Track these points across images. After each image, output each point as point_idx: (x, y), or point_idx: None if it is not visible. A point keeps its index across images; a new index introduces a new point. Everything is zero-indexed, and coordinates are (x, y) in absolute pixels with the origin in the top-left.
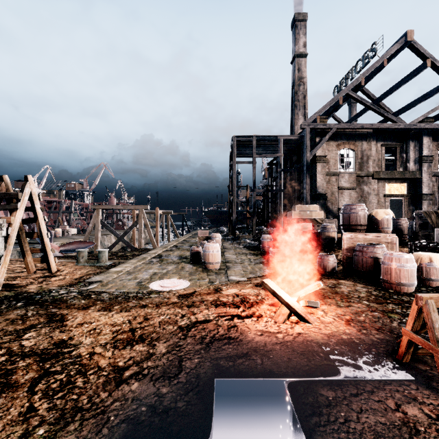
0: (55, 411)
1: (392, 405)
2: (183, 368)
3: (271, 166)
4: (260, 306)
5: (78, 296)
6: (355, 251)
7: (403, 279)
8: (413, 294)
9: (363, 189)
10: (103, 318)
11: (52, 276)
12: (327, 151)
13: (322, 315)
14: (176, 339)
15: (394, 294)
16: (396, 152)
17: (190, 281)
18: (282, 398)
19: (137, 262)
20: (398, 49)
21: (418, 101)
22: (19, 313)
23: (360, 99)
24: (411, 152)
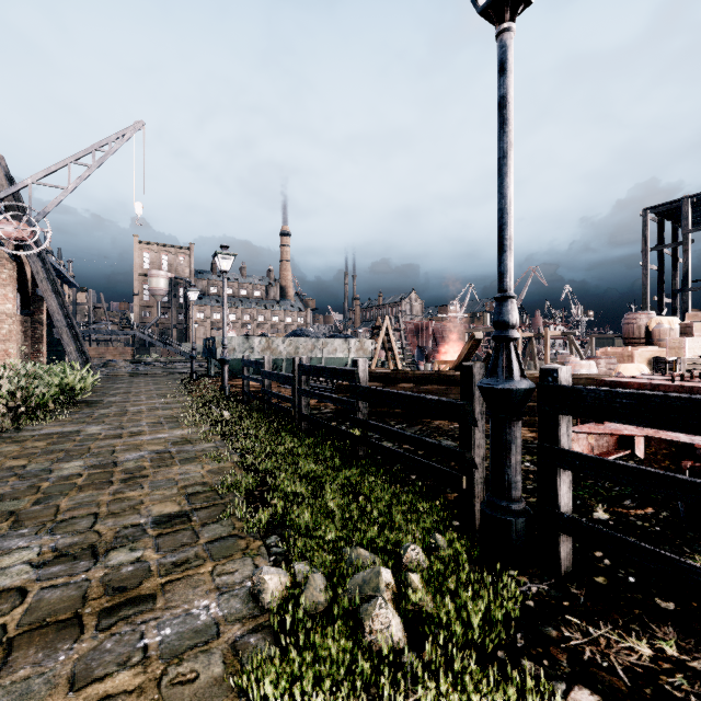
0: None
1: None
2: None
3: None
4: None
5: None
6: None
7: None
8: None
9: None
10: None
11: None
12: None
13: None
14: None
15: None
16: None
17: None
18: None
19: None
20: None
21: None
22: None
23: None
24: None
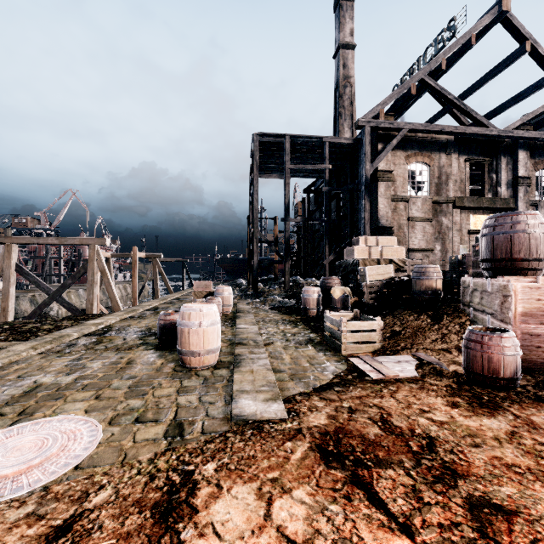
0: None
1: None
2: None
3: (308, 193)
4: None
5: None
6: None
7: None
8: None
9: (442, 222)
10: None
11: None
12: (393, 164)
13: None
14: None
15: None
16: (483, 171)
17: (108, 427)
18: None
19: (26, 350)
20: (488, 24)
21: (506, 105)
22: None
23: (440, 90)
24: (503, 172)
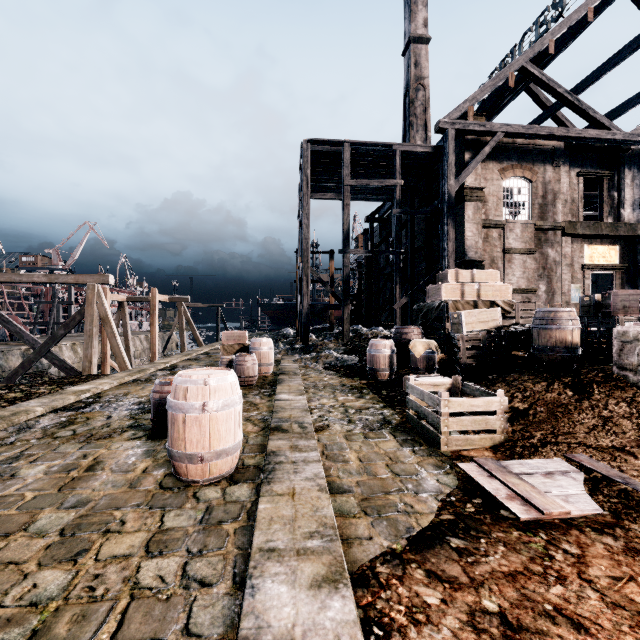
0: None
1: None
2: None
3: (371, 222)
4: None
5: None
6: None
7: None
8: None
9: (547, 255)
10: None
11: None
12: (483, 180)
13: None
14: None
15: None
16: (601, 188)
17: None
18: None
19: None
20: None
21: (629, 105)
22: None
23: (546, 81)
24: (628, 189)
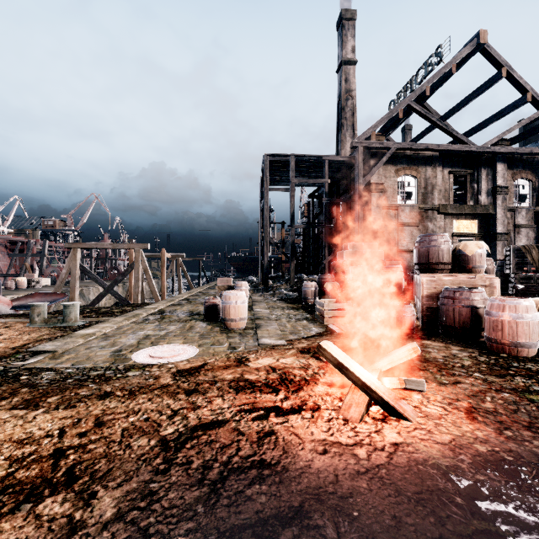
0: None
1: None
2: None
3: (312, 199)
4: (314, 387)
5: None
6: (442, 298)
7: (522, 337)
8: (538, 359)
9: (428, 227)
10: (11, 426)
11: None
12: (384, 177)
13: (422, 402)
14: (147, 475)
15: (512, 360)
16: (465, 181)
17: (199, 347)
18: None
19: (124, 320)
20: (469, 53)
21: (489, 121)
22: None
23: (424, 113)
24: (484, 182)
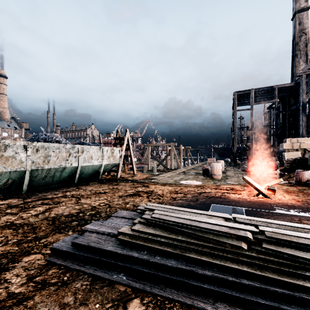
0: (157, 201)
1: (296, 219)
2: (198, 200)
3: (270, 109)
4: (242, 191)
5: (149, 182)
6: None
7: None
8: None
9: None
10: (163, 187)
11: (134, 176)
12: None
13: (281, 197)
14: (195, 195)
15: None
16: None
17: (202, 182)
18: (240, 211)
19: (172, 173)
20: None
21: None
22: (131, 183)
23: None
24: None
